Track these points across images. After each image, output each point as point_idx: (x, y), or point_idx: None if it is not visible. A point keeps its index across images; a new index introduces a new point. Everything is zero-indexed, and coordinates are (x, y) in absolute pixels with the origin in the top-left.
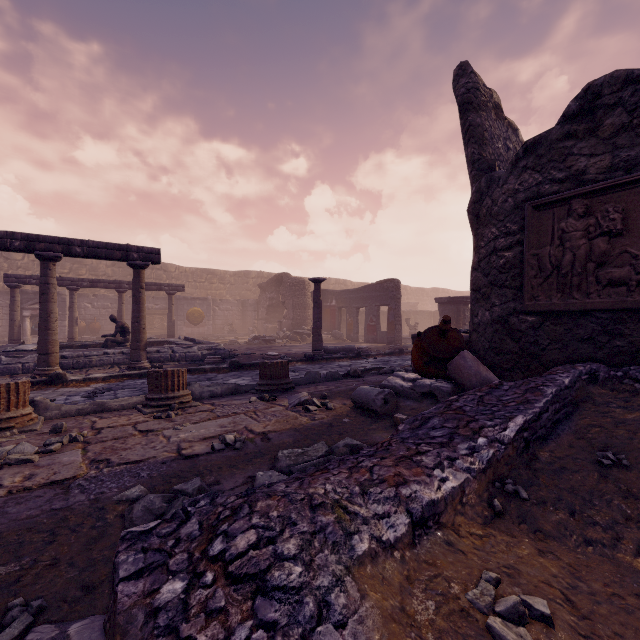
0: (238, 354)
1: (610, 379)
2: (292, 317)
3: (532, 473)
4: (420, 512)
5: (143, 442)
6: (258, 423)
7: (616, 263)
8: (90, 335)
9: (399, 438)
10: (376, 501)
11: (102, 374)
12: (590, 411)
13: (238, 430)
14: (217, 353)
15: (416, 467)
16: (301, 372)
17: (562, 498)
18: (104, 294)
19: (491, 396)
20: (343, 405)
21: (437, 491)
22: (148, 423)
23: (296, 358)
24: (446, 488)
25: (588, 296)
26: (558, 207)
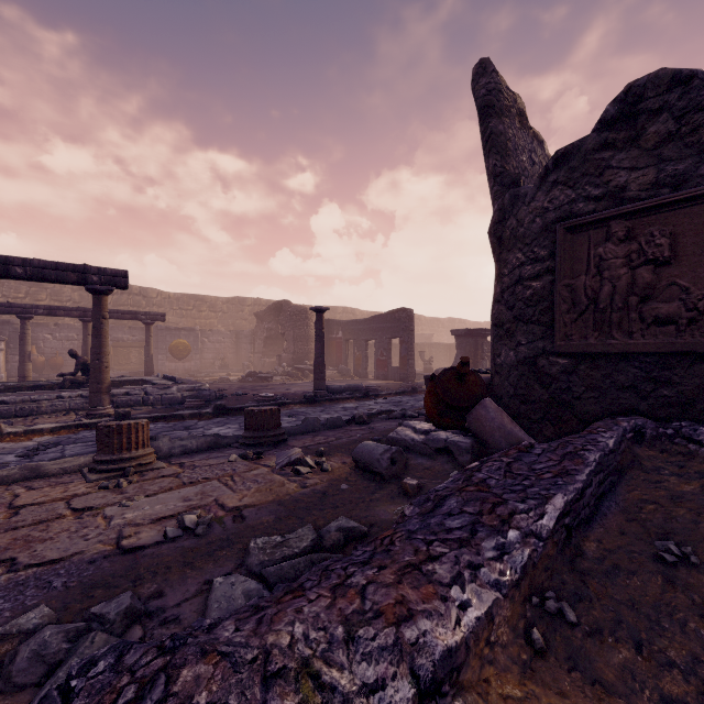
0: (226, 395)
1: (659, 438)
2: (293, 351)
3: (578, 577)
4: (431, 673)
5: (73, 528)
6: (233, 493)
7: (663, 297)
8: (51, 372)
9: (405, 531)
10: (366, 656)
11: (50, 424)
12: (639, 480)
13: (205, 505)
14: (201, 395)
15: (426, 584)
16: (299, 417)
17: (620, 617)
18: (68, 323)
19: (521, 463)
20: (342, 464)
21: (455, 629)
22: (88, 496)
23: (295, 399)
24: (468, 621)
25: (630, 336)
26: (595, 229)
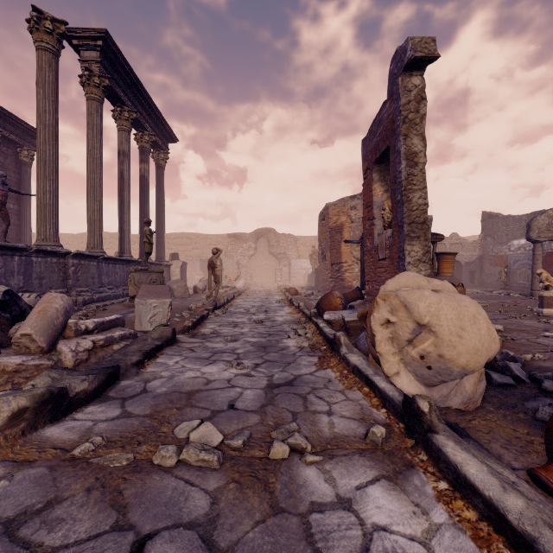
0: None
1: None
2: None
3: None
4: None
5: None
6: None
7: None
8: None
9: None
10: None
11: None
12: None
13: None
14: None
15: None
16: None
17: None
18: None
19: None
20: None
21: None
22: None
23: None
24: None
25: None
26: None
